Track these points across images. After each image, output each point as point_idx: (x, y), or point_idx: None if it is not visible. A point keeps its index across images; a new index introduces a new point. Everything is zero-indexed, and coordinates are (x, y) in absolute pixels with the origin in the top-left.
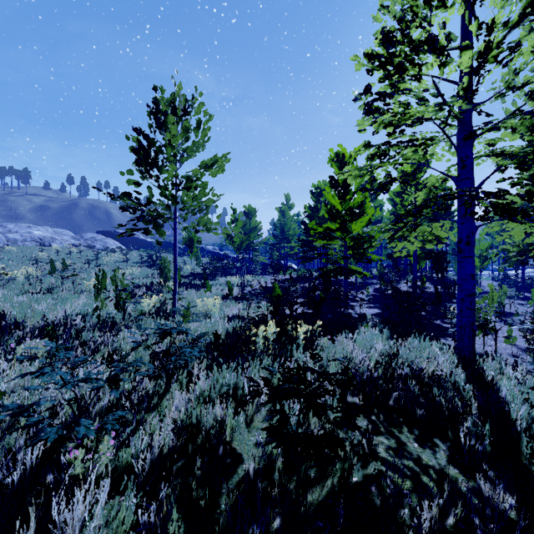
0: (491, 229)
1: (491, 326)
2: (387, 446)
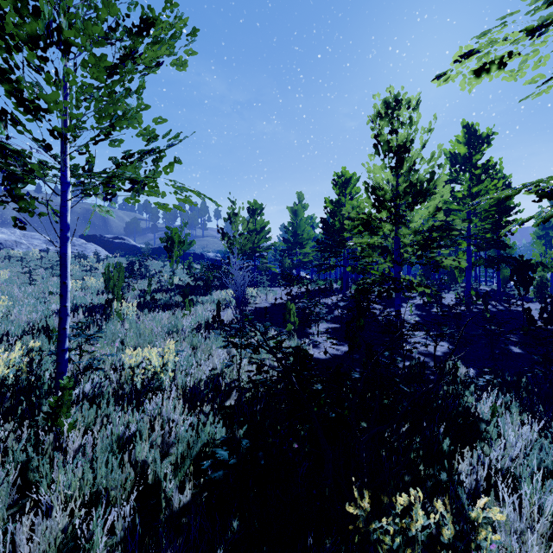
0: None
1: None
2: None
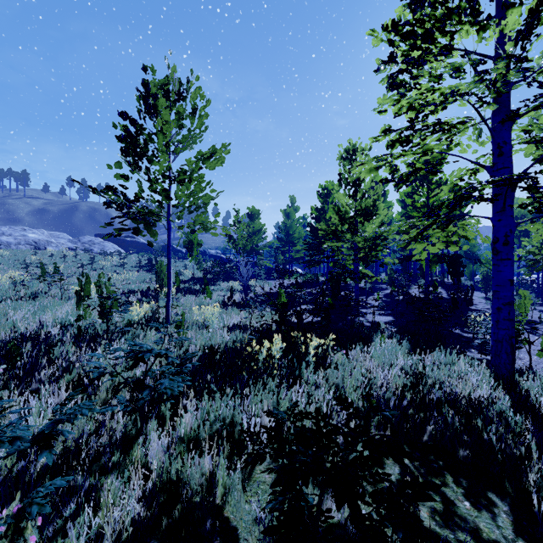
0: (531, 228)
1: (524, 338)
2: (431, 508)
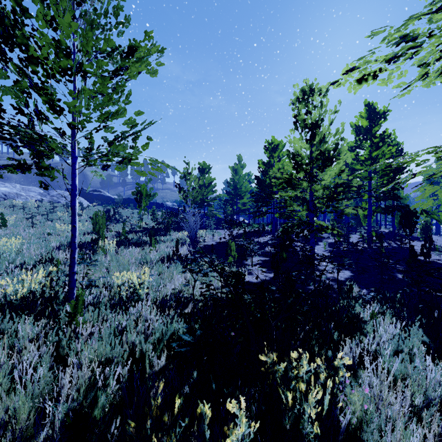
0: None
1: None
2: None
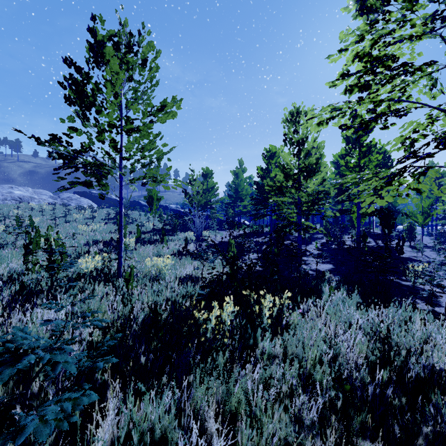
0: None
1: None
2: None
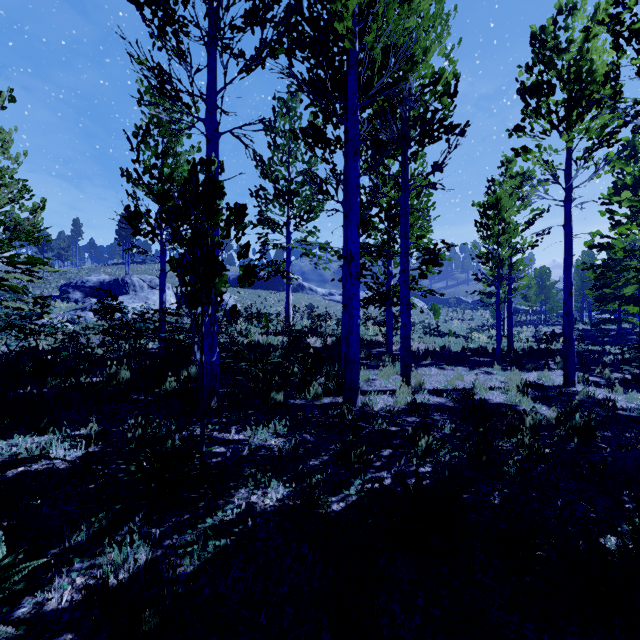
0: None
1: None
2: None
